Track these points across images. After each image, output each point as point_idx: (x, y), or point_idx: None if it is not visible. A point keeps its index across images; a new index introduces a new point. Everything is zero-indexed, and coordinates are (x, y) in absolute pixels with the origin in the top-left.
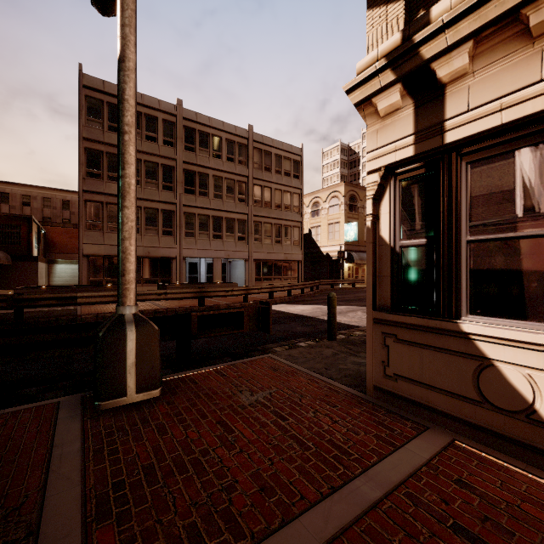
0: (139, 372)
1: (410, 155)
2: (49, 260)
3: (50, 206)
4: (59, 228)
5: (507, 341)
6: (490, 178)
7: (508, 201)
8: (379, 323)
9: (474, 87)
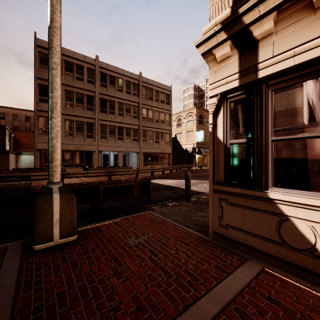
0: (62, 225)
1: (236, 86)
2: (17, 152)
3: (17, 120)
4: (23, 133)
5: (298, 204)
6: (286, 100)
7: (298, 114)
8: (217, 192)
9: (277, 42)
